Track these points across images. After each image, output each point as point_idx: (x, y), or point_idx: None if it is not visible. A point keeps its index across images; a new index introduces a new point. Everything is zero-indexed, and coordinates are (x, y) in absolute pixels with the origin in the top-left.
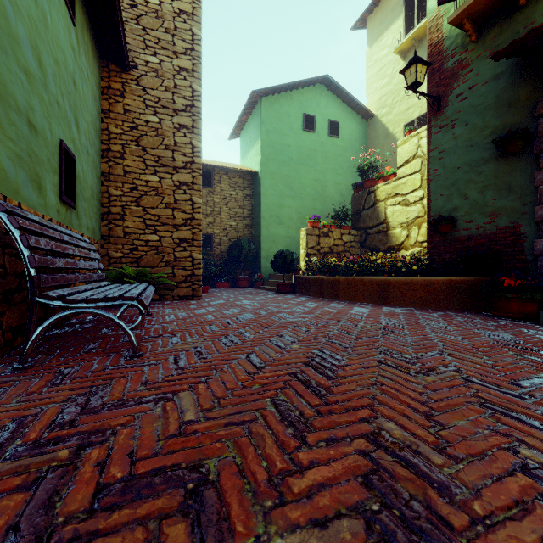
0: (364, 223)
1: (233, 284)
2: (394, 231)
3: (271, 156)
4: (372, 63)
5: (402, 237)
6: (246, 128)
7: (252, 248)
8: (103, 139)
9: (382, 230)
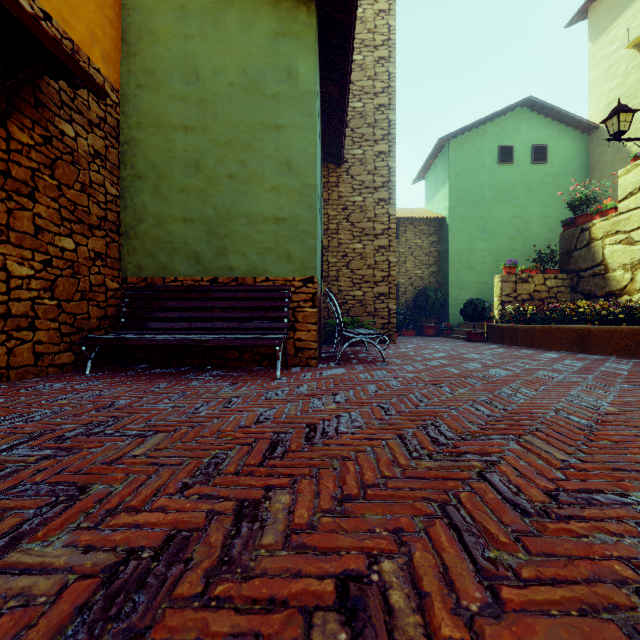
0: (575, 265)
1: (419, 333)
2: (614, 273)
3: (460, 199)
4: (595, 62)
5: (624, 281)
6: (431, 171)
7: (439, 296)
8: (324, 221)
9: (598, 273)
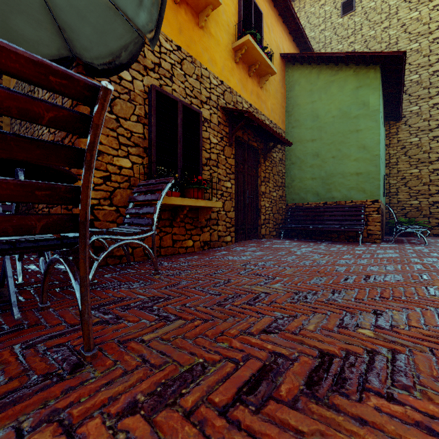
0: None
1: None
2: None
3: None
4: None
5: None
6: None
7: None
8: (386, 158)
9: None
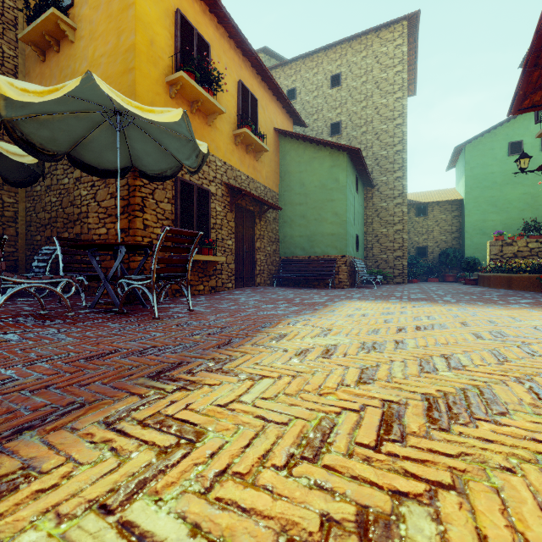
0: None
1: (443, 280)
2: None
3: (474, 185)
4: None
5: None
6: (458, 163)
7: (457, 254)
8: (364, 218)
9: None
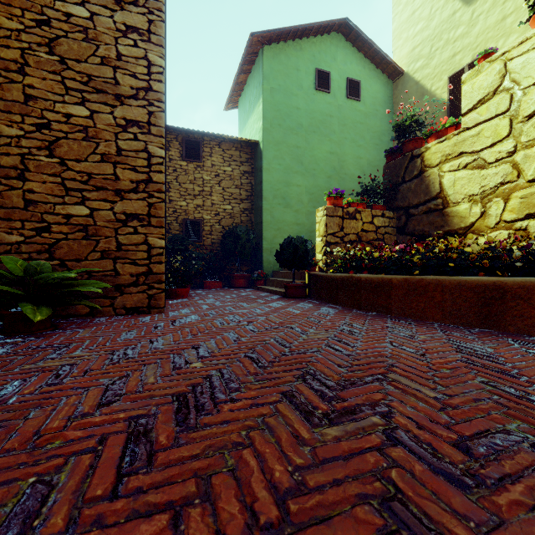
0: (404, 201)
1: (228, 283)
2: (457, 207)
3: (276, 121)
4: (400, 8)
5: (472, 217)
6: (245, 92)
7: (251, 237)
8: None
9: (434, 208)
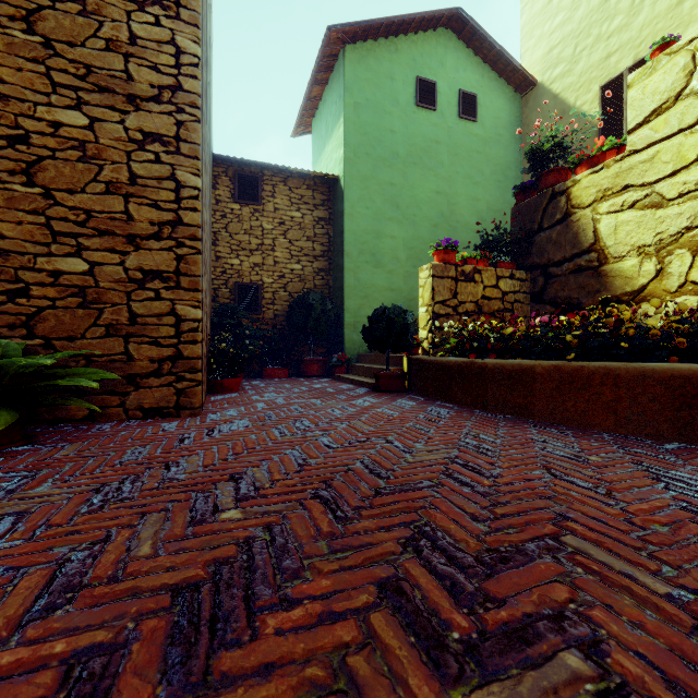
0: (541, 256)
1: (297, 371)
2: (621, 264)
3: (362, 148)
4: None
5: (643, 277)
6: (320, 111)
7: (328, 308)
8: None
9: (586, 265)
